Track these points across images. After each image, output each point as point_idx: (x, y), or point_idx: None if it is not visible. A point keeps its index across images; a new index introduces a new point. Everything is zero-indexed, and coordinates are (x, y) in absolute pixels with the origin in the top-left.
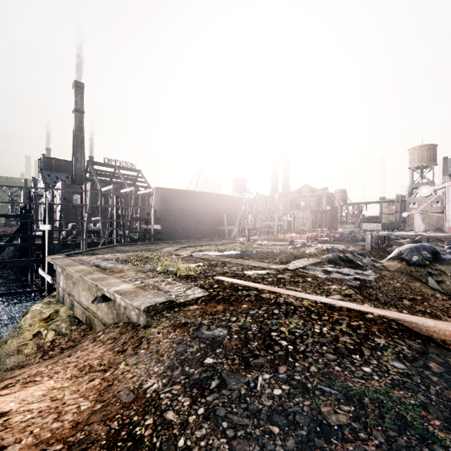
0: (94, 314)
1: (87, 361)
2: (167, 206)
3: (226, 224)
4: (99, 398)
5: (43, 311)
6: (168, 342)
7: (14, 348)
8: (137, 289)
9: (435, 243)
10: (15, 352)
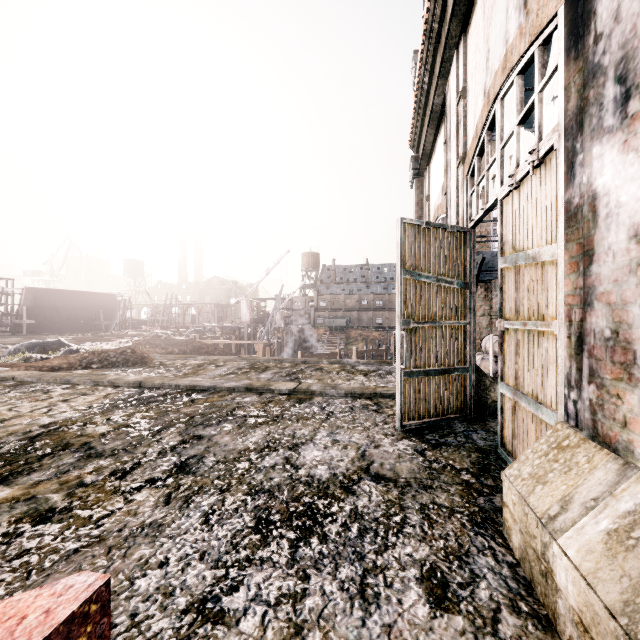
0: None
1: None
2: (38, 304)
3: (103, 319)
4: None
5: None
6: None
7: None
8: None
9: None
10: None
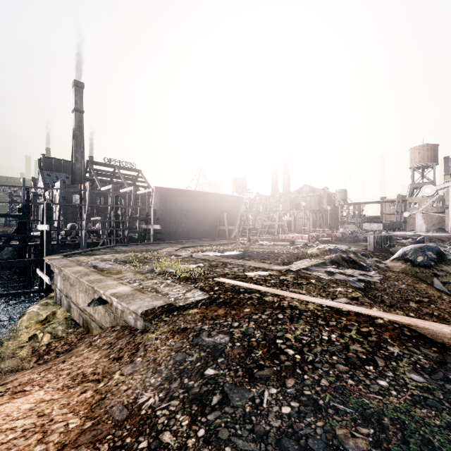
0: (91, 317)
1: (81, 368)
2: (167, 206)
3: (226, 224)
4: (89, 414)
5: (40, 313)
6: (166, 350)
7: (9, 351)
8: (134, 291)
9: (437, 243)
10: (10, 356)
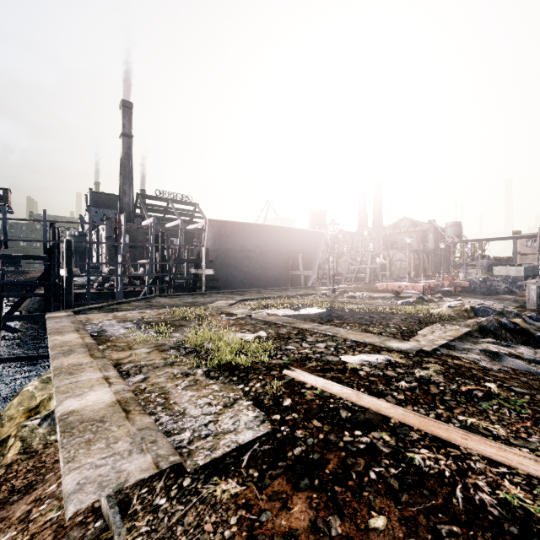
0: None
1: None
2: (224, 245)
3: (302, 268)
4: None
5: (35, 395)
6: None
7: None
8: (111, 409)
9: None
10: None
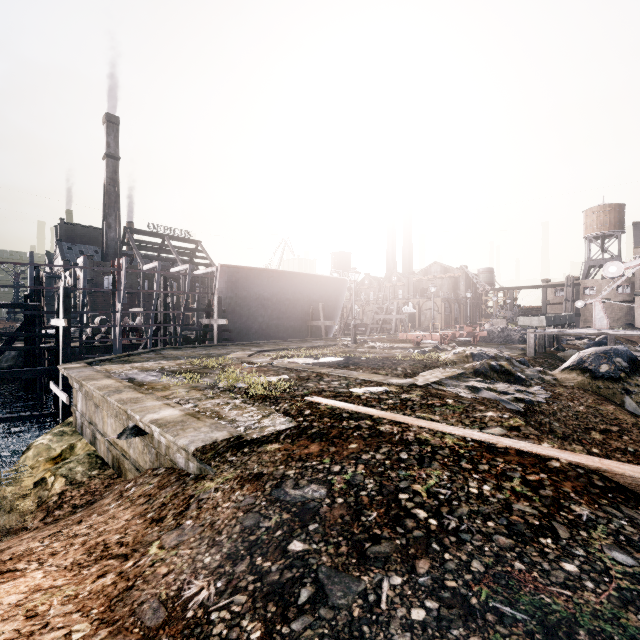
0: (124, 453)
1: (103, 534)
2: (237, 292)
3: (322, 318)
4: (106, 615)
5: (52, 447)
6: (230, 508)
7: (6, 503)
8: (185, 417)
9: (625, 345)
10: (6, 510)
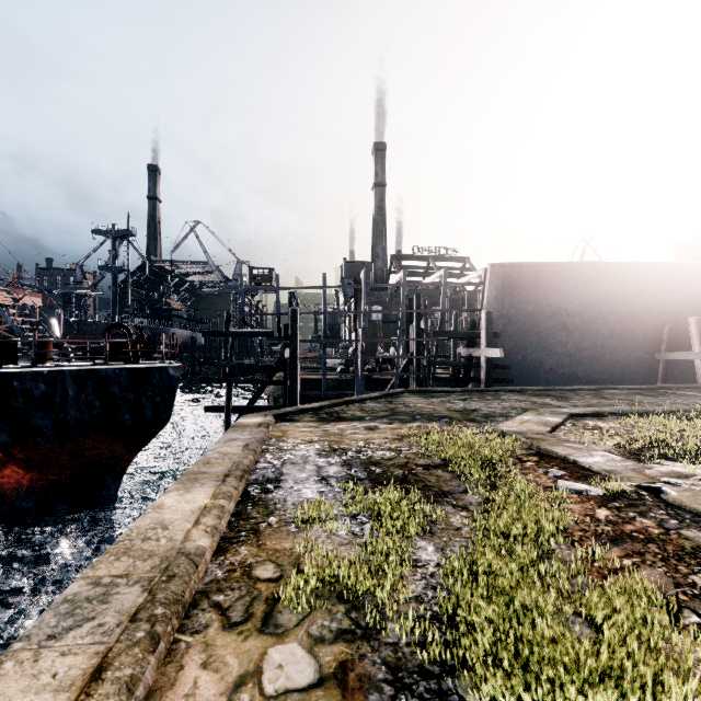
0: None
1: None
2: (518, 306)
3: (697, 346)
4: None
5: None
6: None
7: None
8: None
9: None
10: None
